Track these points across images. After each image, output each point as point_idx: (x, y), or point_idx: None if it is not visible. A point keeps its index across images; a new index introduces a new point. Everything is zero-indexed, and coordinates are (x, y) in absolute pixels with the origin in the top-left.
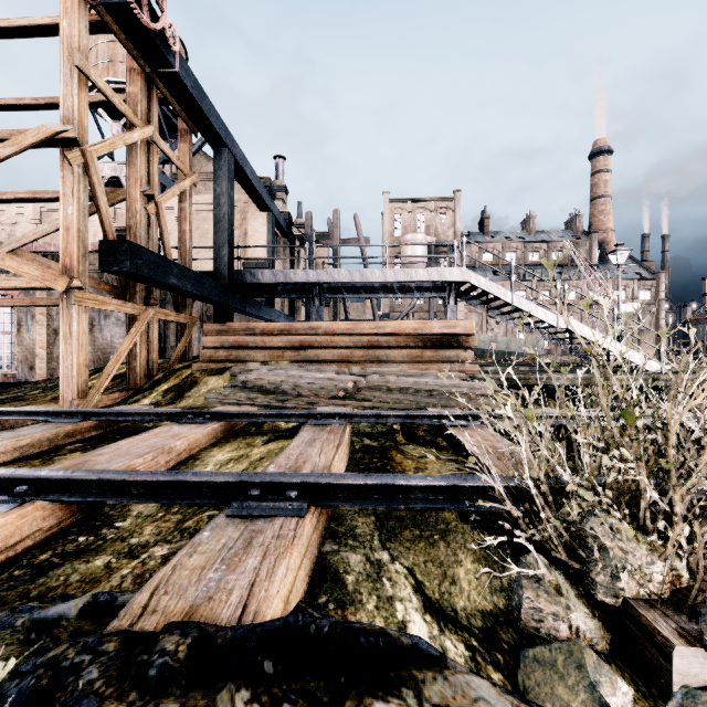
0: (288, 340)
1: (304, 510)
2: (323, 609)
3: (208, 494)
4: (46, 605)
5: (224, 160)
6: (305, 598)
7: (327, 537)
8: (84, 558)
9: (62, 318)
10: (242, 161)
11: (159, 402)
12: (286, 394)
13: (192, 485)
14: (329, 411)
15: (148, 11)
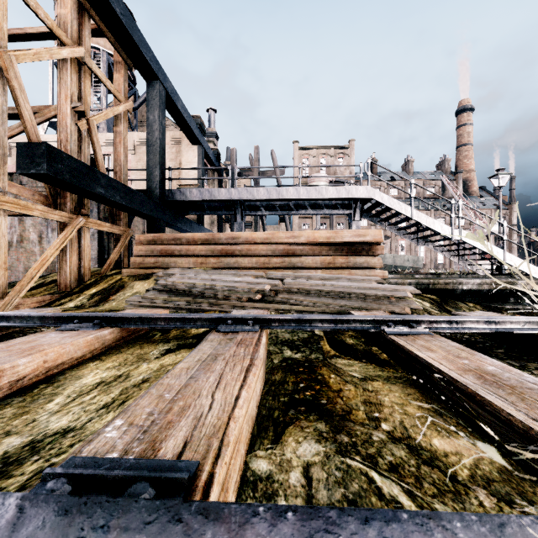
0: (211, 249)
1: None
2: None
3: None
4: None
5: (156, 91)
6: None
7: None
8: None
9: None
10: (173, 96)
11: (83, 305)
12: (204, 297)
13: None
14: (242, 315)
15: None
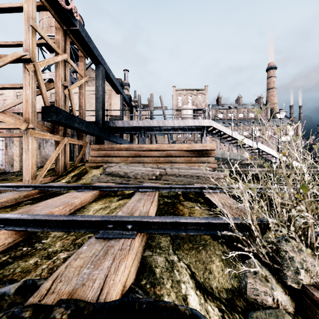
0: (129, 153)
1: (134, 235)
2: (143, 287)
3: (87, 226)
4: (0, 286)
5: (100, 70)
6: (134, 281)
7: (146, 248)
8: (24, 259)
9: (24, 142)
10: (108, 71)
11: (69, 181)
12: (128, 178)
13: (80, 222)
14: (148, 185)
15: (64, 0)
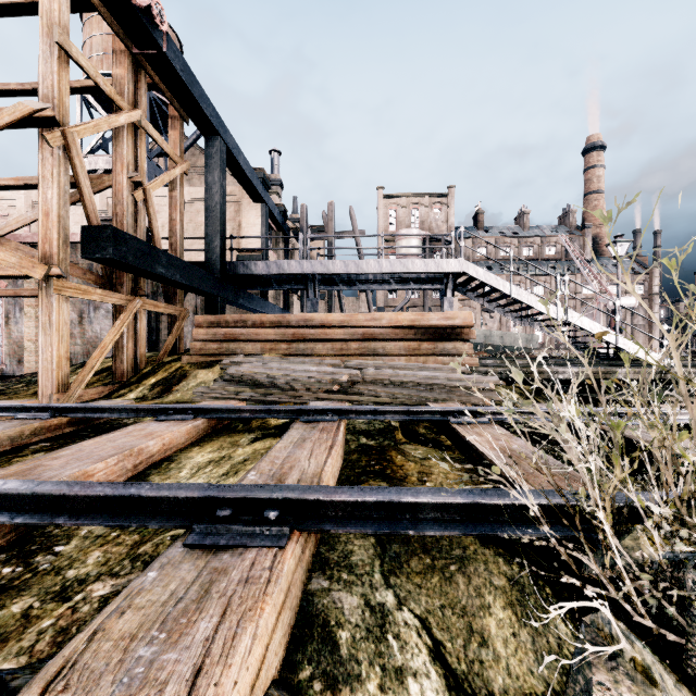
0: (281, 332)
1: (285, 538)
2: (305, 691)
3: (167, 512)
4: None
5: (216, 149)
6: (281, 670)
7: (315, 568)
8: None
9: (41, 308)
10: (235, 151)
11: (145, 396)
12: (278, 388)
13: (148, 501)
14: (322, 407)
15: None
